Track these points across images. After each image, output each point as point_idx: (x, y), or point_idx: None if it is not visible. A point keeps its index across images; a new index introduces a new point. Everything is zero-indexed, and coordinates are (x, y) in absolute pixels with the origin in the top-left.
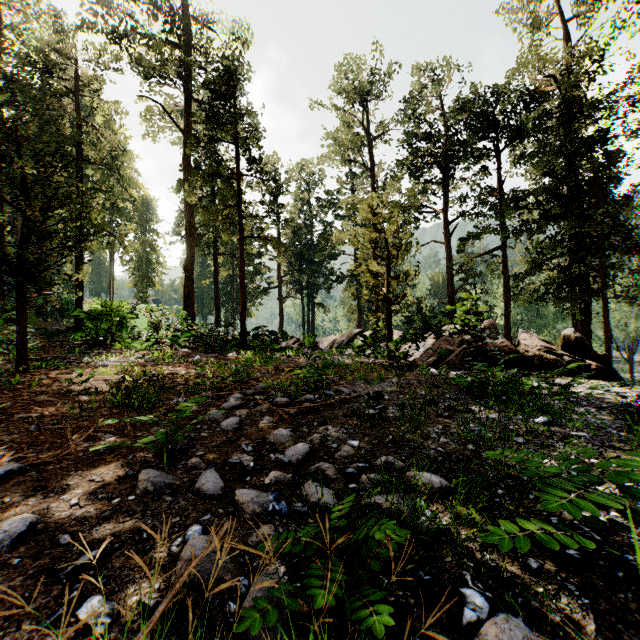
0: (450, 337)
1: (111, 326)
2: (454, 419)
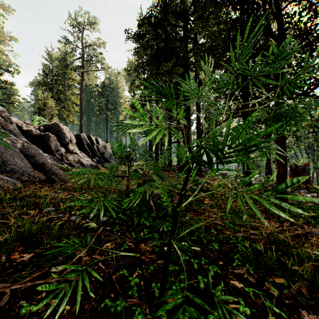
0: None
1: None
2: None
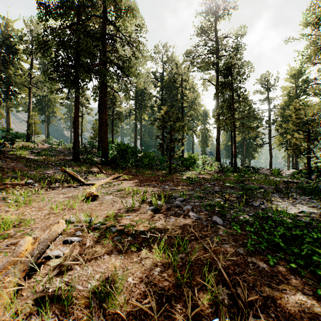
0: None
1: (190, 163)
2: (275, 193)
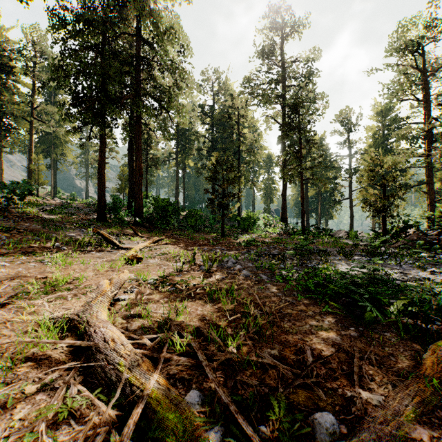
0: (421, 232)
1: (249, 224)
2: (336, 256)
